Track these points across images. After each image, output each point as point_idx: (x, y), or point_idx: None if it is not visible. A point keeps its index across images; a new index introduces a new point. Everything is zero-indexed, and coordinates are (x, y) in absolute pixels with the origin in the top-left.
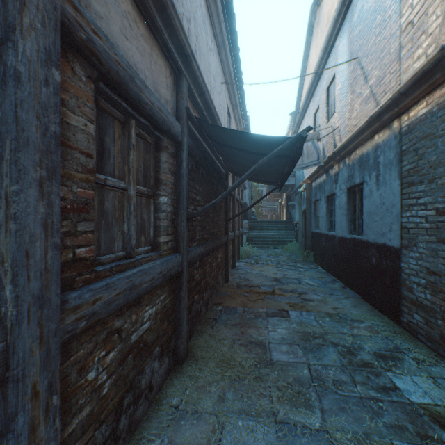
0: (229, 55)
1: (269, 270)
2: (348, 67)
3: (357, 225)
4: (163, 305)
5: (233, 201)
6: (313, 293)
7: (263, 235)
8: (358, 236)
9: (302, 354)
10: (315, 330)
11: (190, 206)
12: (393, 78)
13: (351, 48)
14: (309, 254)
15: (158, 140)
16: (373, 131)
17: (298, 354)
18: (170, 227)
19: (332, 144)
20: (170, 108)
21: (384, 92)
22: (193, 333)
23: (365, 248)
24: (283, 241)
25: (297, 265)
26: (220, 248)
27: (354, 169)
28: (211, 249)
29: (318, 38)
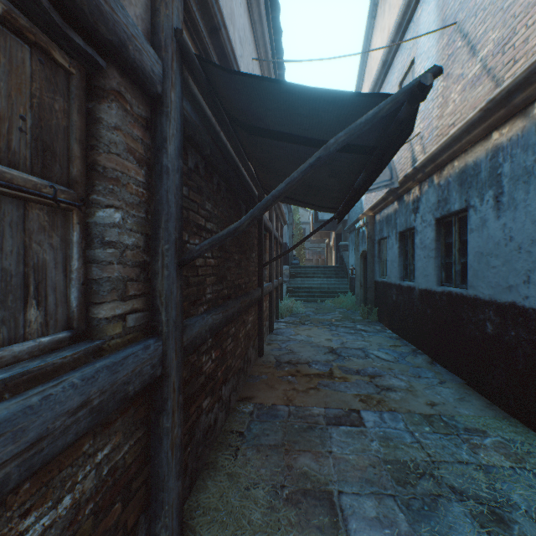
0: (265, 18)
1: (320, 334)
2: (437, 43)
3: (453, 273)
4: (108, 470)
5: (271, 239)
6: (391, 376)
7: (308, 284)
8: (457, 289)
9: (406, 525)
10: (414, 456)
11: (193, 239)
12: (533, 33)
13: (444, 12)
14: (371, 311)
15: (93, 72)
16: (490, 125)
17: (400, 527)
18: (134, 281)
19: (409, 159)
20: (134, 14)
21: (514, 60)
22: (199, 472)
23: (471, 308)
24: (334, 292)
25: (357, 326)
26: (251, 307)
27: (449, 189)
28: (236, 313)
29: (386, 18)
